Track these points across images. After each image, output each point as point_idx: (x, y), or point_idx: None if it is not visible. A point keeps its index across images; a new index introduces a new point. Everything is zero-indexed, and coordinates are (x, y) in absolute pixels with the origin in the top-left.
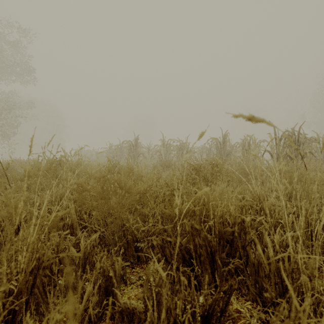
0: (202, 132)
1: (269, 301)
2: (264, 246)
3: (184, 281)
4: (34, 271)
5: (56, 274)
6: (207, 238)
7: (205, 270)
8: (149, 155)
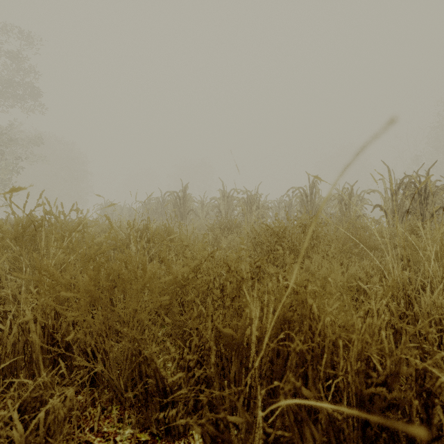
0: None
1: None
2: None
3: None
4: None
5: None
6: (335, 424)
7: None
8: (203, 212)
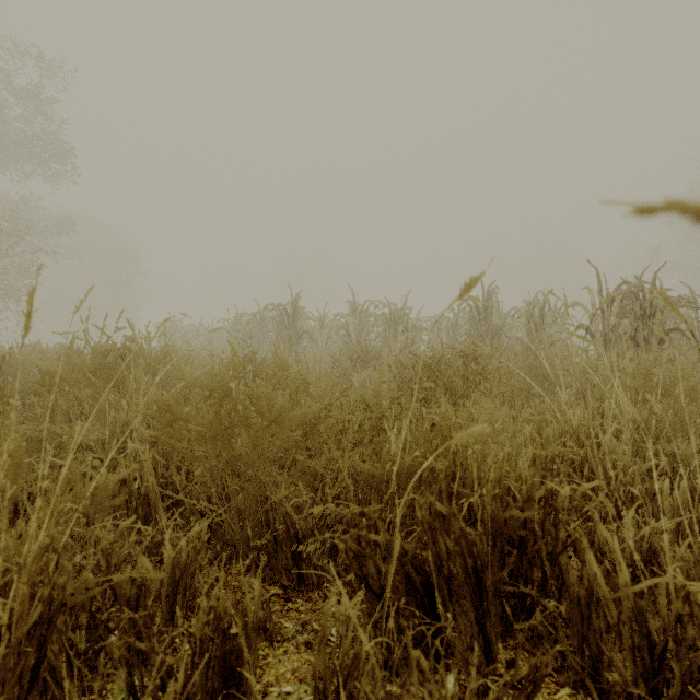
0: (471, 279)
1: (618, 693)
2: (596, 551)
3: (420, 661)
4: (37, 633)
5: (105, 622)
6: (467, 536)
7: (463, 613)
8: (323, 336)
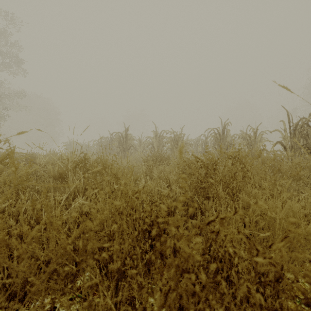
0: None
1: None
2: None
3: None
4: None
5: None
6: None
7: None
8: (141, 148)
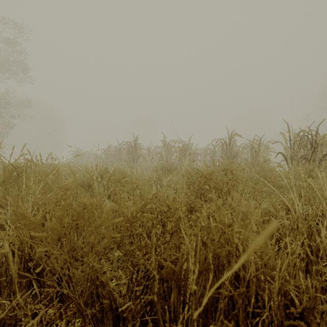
0: None
1: None
2: None
3: None
4: None
5: None
6: None
7: None
8: (149, 157)
